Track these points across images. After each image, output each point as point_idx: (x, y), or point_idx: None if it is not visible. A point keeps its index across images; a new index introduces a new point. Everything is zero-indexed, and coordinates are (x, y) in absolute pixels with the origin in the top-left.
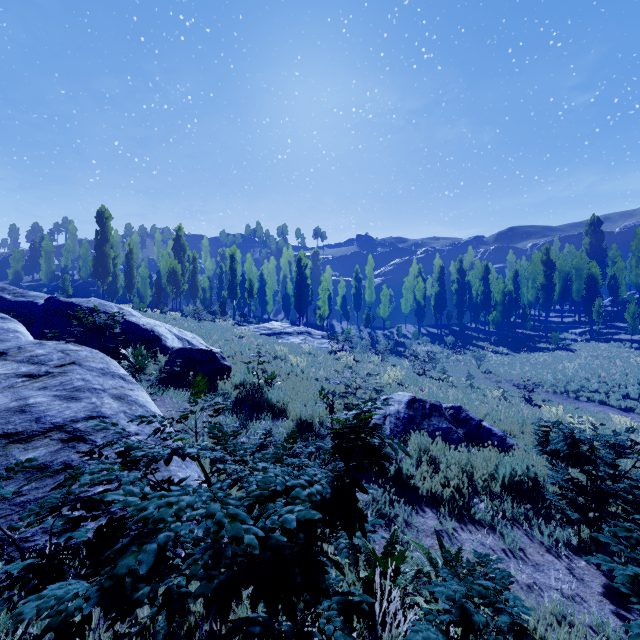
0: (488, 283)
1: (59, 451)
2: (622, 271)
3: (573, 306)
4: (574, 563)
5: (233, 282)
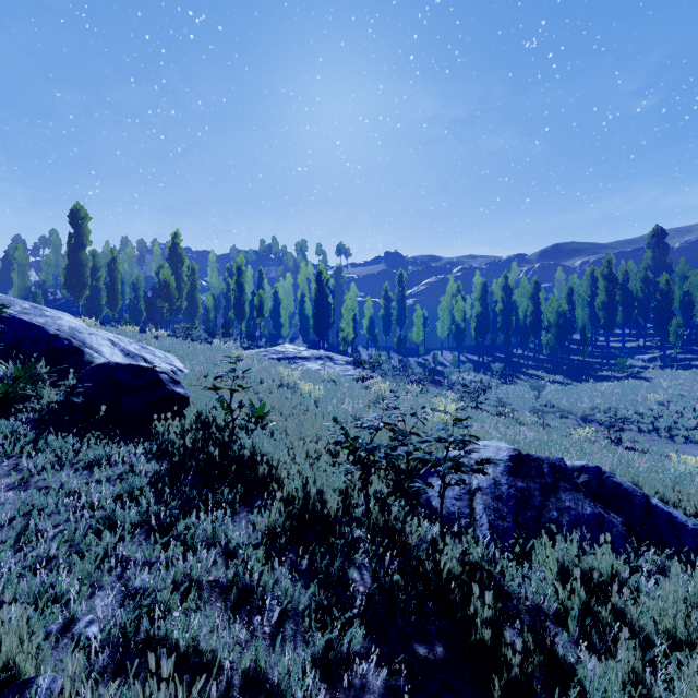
0: (539, 302)
1: None
2: (696, 287)
3: (632, 330)
4: None
5: (240, 299)
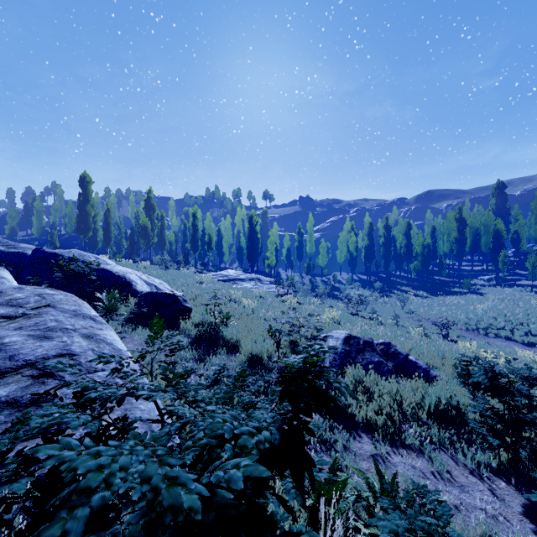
0: (410, 237)
1: (29, 387)
2: (523, 227)
3: (481, 257)
4: (495, 484)
5: (195, 236)
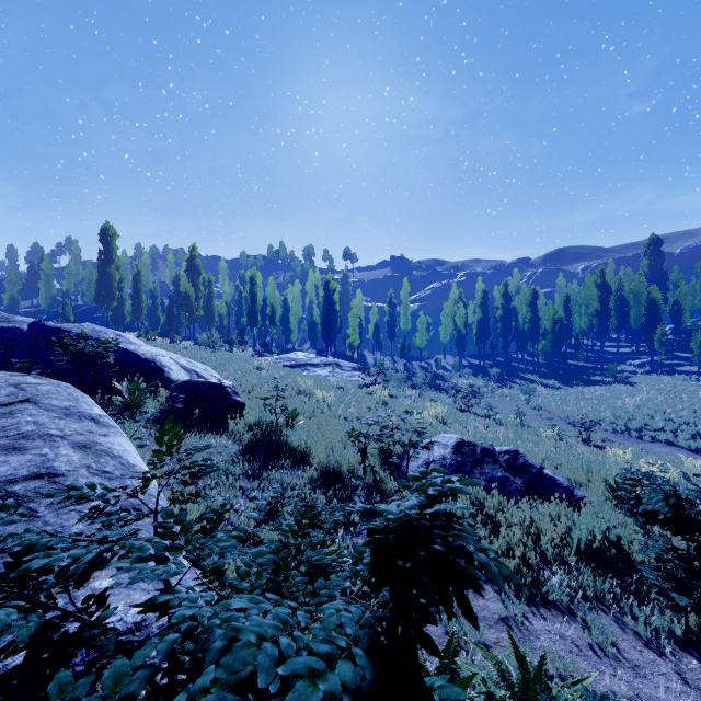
0: (536, 309)
1: None
2: (685, 296)
3: (630, 335)
4: (683, 663)
5: (253, 308)
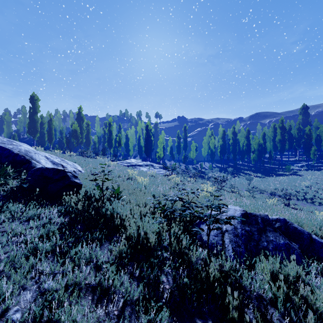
0: (249, 139)
1: None
2: (322, 132)
3: (293, 152)
4: None
5: (110, 138)
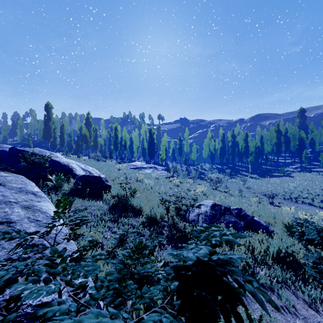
0: (247, 142)
1: None
2: (316, 136)
3: (290, 154)
4: None
5: (116, 141)
